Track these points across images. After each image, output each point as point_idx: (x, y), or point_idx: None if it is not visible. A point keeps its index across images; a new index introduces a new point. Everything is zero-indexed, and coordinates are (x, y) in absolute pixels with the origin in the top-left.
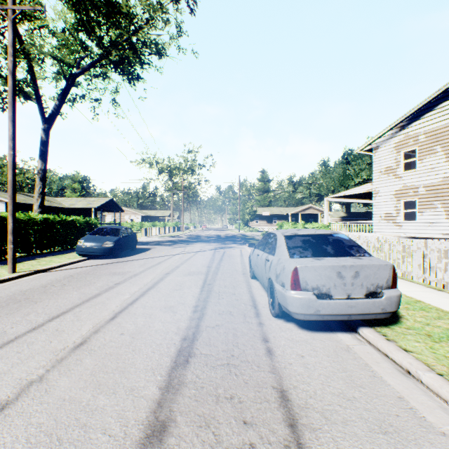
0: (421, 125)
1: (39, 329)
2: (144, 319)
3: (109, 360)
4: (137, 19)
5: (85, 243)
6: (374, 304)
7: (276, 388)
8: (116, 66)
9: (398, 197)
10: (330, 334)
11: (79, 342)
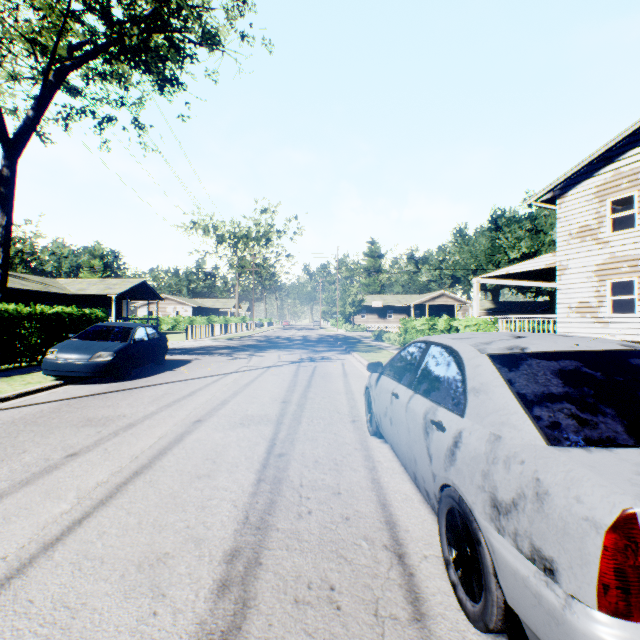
0: None
1: None
2: None
3: None
4: None
5: (58, 354)
6: None
7: None
8: (136, 57)
9: (602, 275)
10: None
11: None
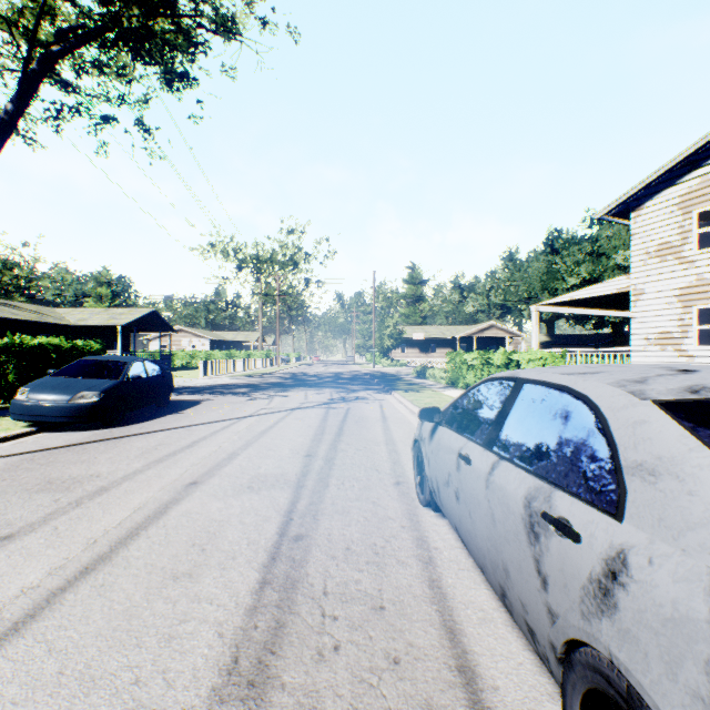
0: None
1: None
2: None
3: None
4: None
5: (30, 394)
6: None
7: None
8: (137, 43)
9: (687, 301)
10: None
11: None
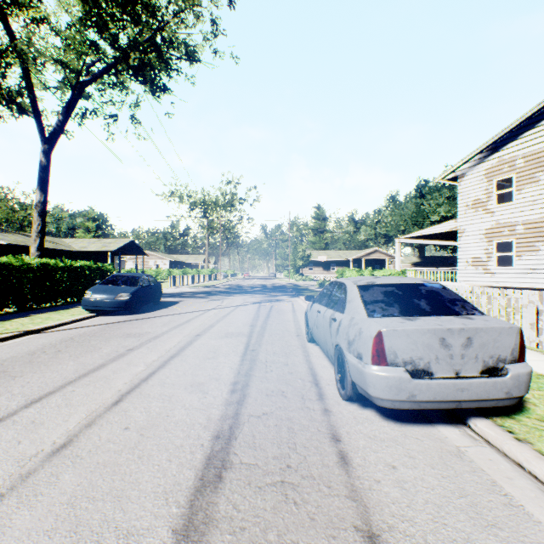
0: (519, 146)
1: (8, 420)
2: (160, 404)
3: (100, 475)
4: (162, 13)
5: (93, 295)
6: (495, 385)
7: (361, 530)
8: (136, 72)
9: (490, 237)
10: (429, 429)
11: (61, 442)
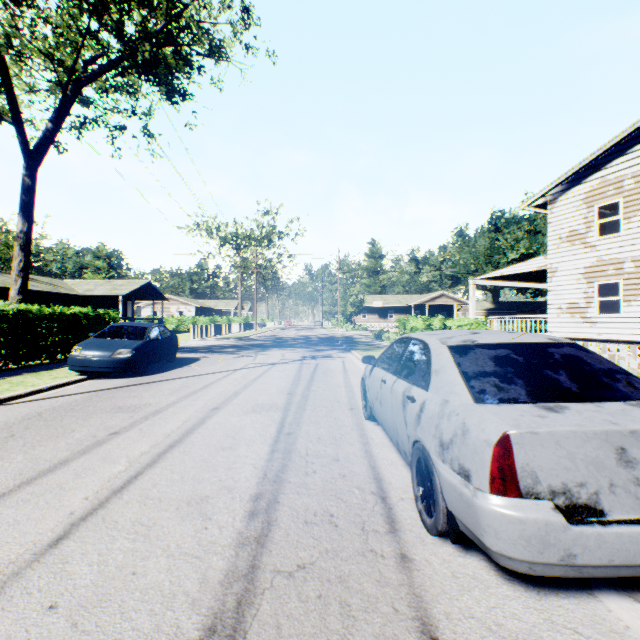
0: (628, 163)
1: None
2: (129, 544)
3: None
4: None
5: (83, 351)
6: None
7: None
8: (147, 70)
9: (590, 277)
10: (589, 604)
11: None
